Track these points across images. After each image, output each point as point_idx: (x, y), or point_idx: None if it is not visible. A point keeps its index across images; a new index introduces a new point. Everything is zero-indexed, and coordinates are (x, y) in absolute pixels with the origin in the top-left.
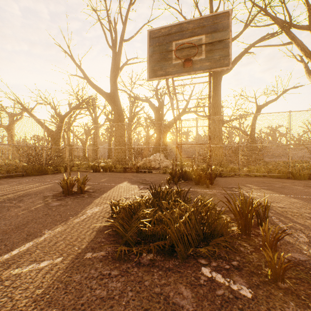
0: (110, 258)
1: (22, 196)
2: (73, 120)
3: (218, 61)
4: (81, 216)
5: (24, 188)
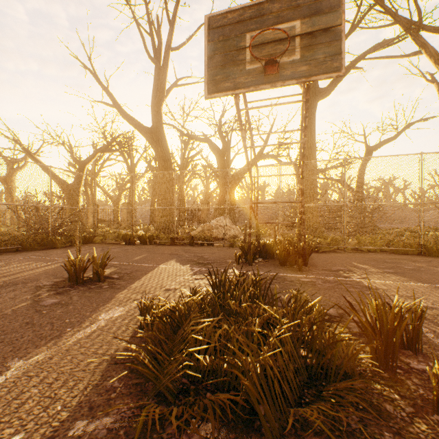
0: (121, 437)
1: (1, 286)
2: (100, 169)
3: (322, 63)
4: (87, 327)
5: (11, 271)
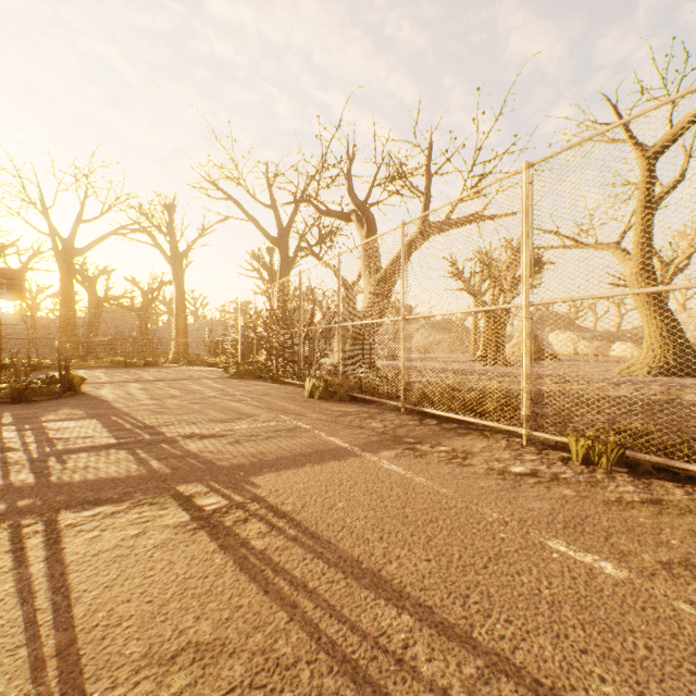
0: None
1: None
2: None
3: (17, 296)
4: None
5: None
